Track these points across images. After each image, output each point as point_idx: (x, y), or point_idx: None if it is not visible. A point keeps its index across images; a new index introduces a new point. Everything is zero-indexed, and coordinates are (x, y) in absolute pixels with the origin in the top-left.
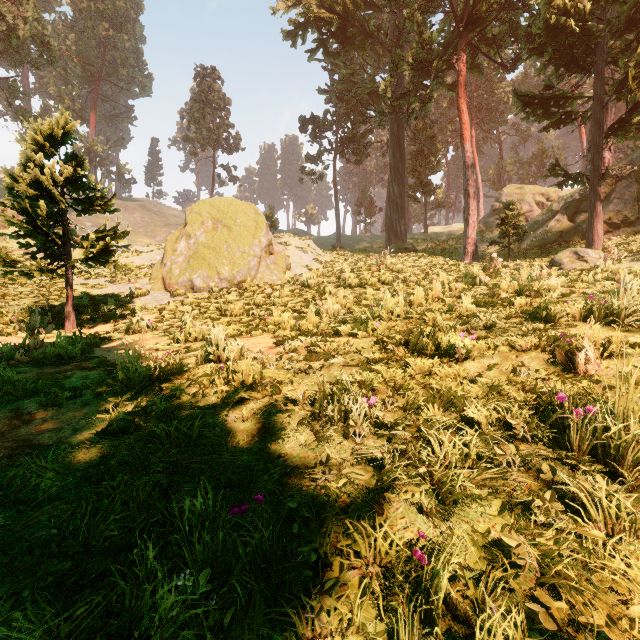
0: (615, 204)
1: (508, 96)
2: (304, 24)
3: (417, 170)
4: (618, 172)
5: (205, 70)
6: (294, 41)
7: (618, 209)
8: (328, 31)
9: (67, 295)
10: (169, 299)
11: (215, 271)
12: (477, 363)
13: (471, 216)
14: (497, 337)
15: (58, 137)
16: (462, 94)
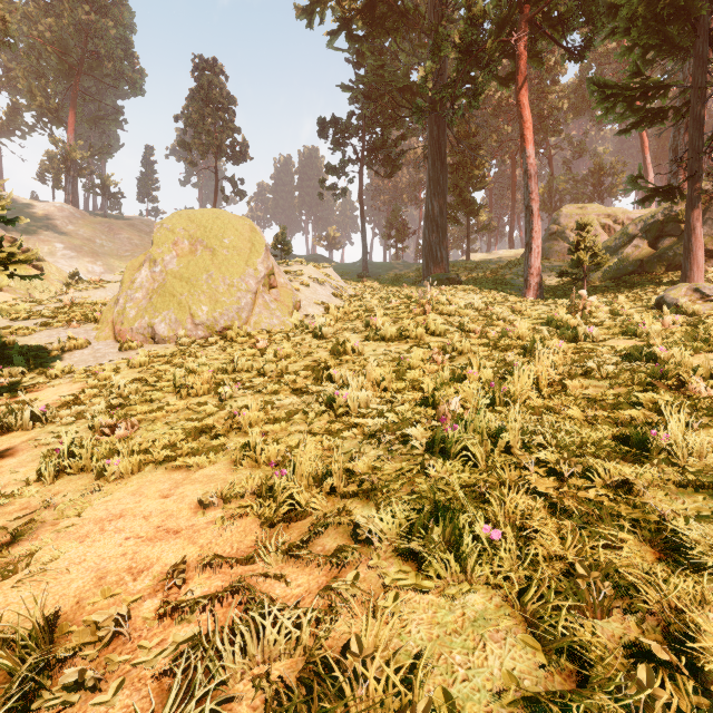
0: (710, 226)
1: (563, 102)
2: None
3: (458, 186)
4: None
5: (205, 62)
6: (310, 20)
7: None
8: (352, 8)
9: None
10: (115, 355)
11: (187, 312)
12: None
13: (534, 239)
14: None
15: None
16: (523, 84)
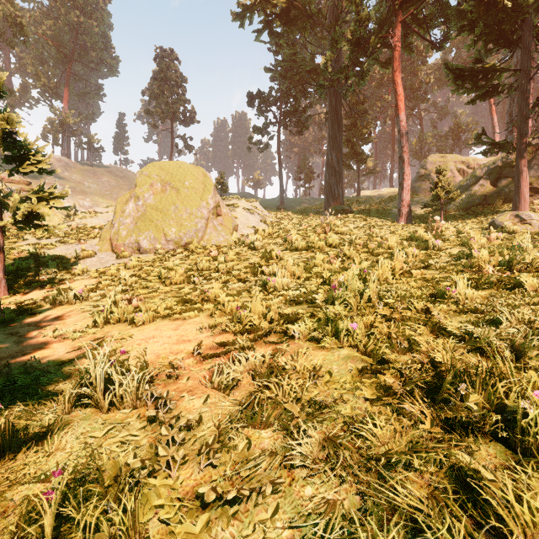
0: (535, 170)
1: (430, 77)
2: (251, 6)
3: (351, 141)
4: (538, 141)
5: (164, 52)
6: (242, 22)
7: (538, 175)
8: (273, 13)
9: None
10: (114, 261)
11: (162, 233)
12: None
13: (405, 180)
14: None
15: None
16: (397, 68)
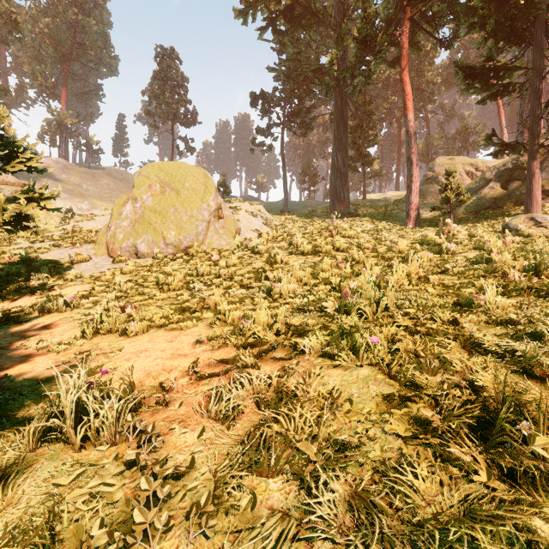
0: (547, 172)
1: (437, 78)
2: (254, 3)
3: (357, 143)
4: None
5: (165, 50)
6: (245, 19)
7: None
8: (277, 10)
9: None
10: (110, 266)
11: (160, 236)
12: None
13: (414, 183)
14: None
15: None
16: (405, 66)
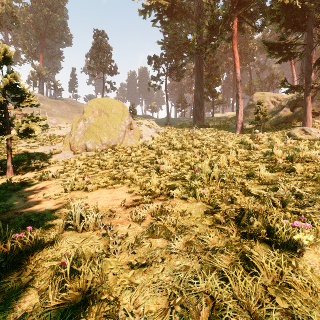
0: (316, 102)
1: (255, 46)
2: (150, 6)
3: (209, 84)
4: (317, 85)
5: (99, 32)
6: (145, 15)
7: (318, 105)
8: (163, 10)
9: (7, 155)
10: (72, 156)
11: (99, 139)
12: (316, 255)
13: (240, 108)
14: (317, 217)
15: (0, 60)
16: (235, 43)
